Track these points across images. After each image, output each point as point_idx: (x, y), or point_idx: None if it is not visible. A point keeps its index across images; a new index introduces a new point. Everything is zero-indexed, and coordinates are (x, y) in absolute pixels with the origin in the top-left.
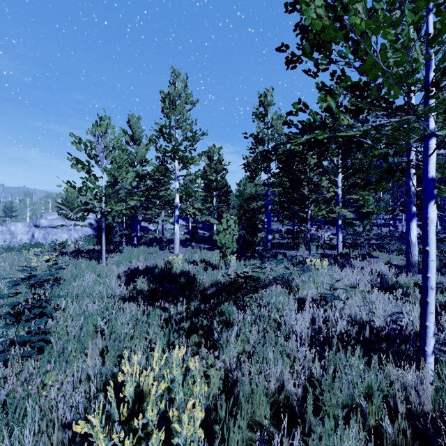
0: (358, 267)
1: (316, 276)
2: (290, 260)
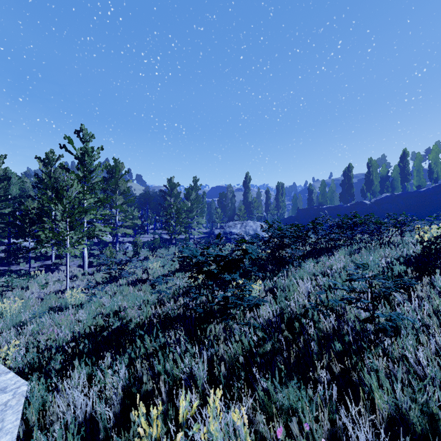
0: (62, 270)
1: (38, 279)
2: (17, 274)
